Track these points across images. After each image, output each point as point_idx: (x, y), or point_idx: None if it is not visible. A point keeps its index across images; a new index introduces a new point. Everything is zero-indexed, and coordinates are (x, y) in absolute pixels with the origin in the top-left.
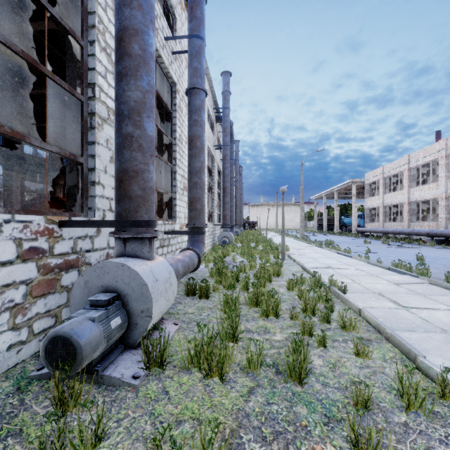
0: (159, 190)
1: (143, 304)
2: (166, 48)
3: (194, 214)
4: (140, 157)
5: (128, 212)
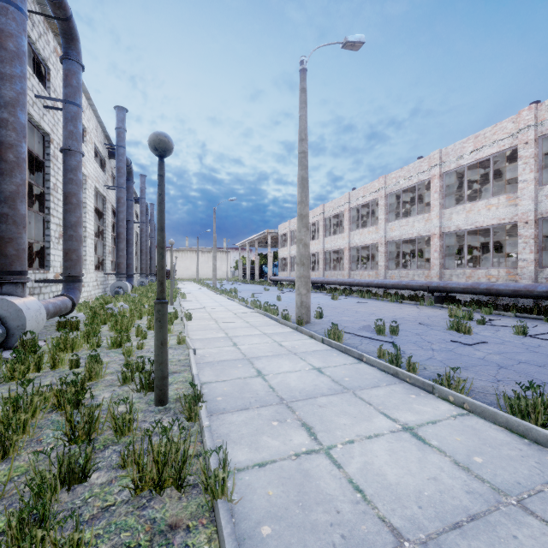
0: (29, 241)
1: (19, 322)
2: (37, 104)
3: (69, 264)
4: (15, 229)
5: (4, 265)
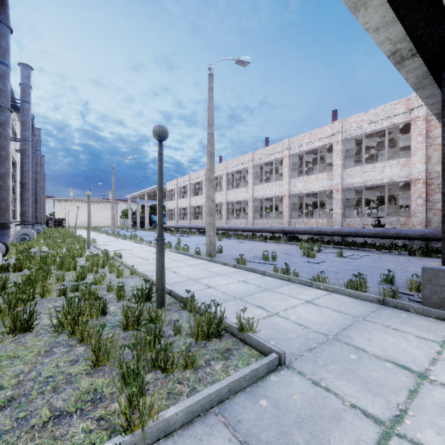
0: None
1: None
2: None
3: None
4: None
5: None
